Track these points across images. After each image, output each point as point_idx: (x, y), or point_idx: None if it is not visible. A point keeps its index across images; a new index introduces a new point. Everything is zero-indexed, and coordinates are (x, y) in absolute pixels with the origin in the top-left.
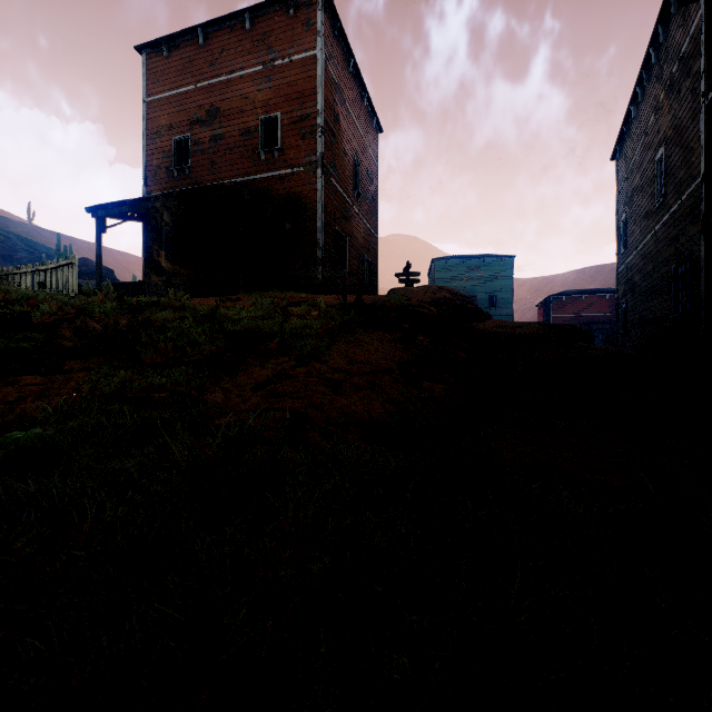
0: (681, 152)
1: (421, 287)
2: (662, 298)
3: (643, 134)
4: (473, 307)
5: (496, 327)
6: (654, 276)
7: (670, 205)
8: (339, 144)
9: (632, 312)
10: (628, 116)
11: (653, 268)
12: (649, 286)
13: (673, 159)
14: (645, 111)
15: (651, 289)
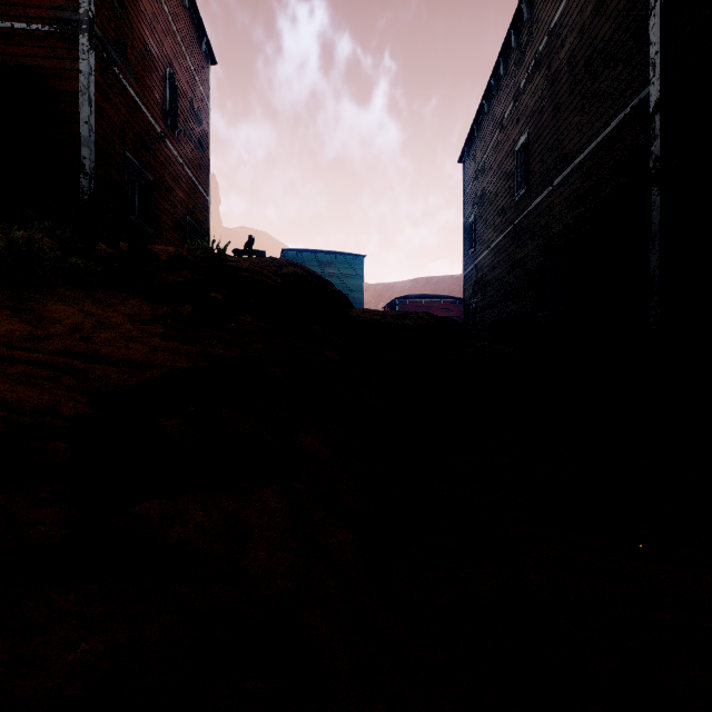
0: (552, 133)
1: (262, 258)
2: (524, 296)
3: (498, 128)
4: (335, 290)
5: (372, 315)
6: (513, 273)
7: (536, 194)
8: (135, 26)
9: (483, 312)
10: (479, 113)
11: (511, 265)
12: (505, 284)
13: (540, 144)
14: (501, 104)
15: (508, 287)
